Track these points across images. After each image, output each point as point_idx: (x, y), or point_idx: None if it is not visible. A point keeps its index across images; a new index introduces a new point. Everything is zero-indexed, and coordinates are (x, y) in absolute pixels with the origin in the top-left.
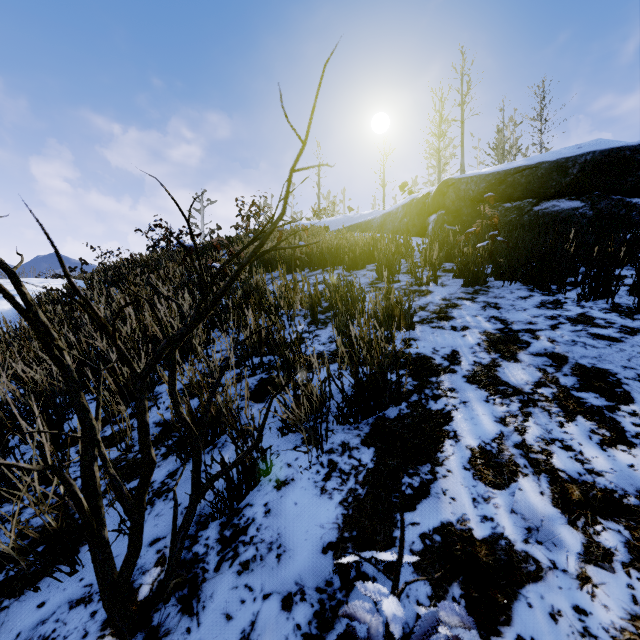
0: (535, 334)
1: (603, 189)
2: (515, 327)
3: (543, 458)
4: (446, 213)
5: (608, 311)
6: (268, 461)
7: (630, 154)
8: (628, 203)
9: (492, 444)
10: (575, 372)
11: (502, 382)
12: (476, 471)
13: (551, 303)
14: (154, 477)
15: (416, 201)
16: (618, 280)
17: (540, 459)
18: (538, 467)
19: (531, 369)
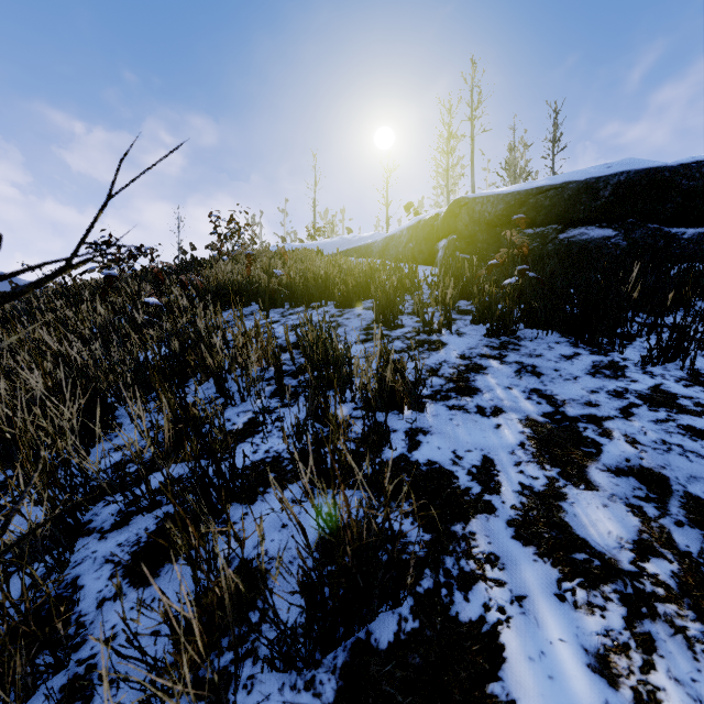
0: (603, 426)
1: (638, 216)
2: (570, 411)
3: None
4: (458, 238)
5: (688, 383)
6: None
7: (669, 176)
8: (666, 233)
9: None
10: (693, 516)
11: (577, 540)
12: None
13: (607, 367)
14: None
15: (423, 223)
16: (693, 337)
17: None
18: None
19: (618, 507)
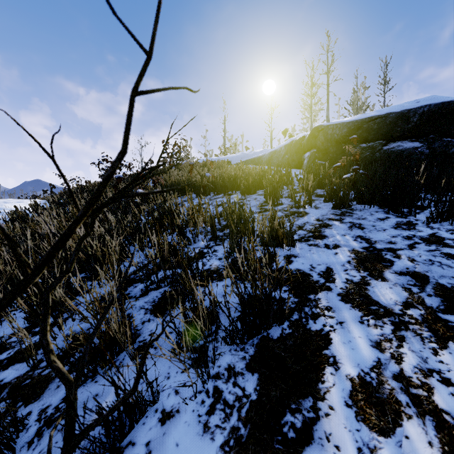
0: (396, 253)
1: (437, 133)
2: (378, 246)
3: (424, 394)
4: (317, 151)
5: (453, 232)
6: (158, 385)
7: None
8: None
9: (371, 374)
10: (438, 292)
11: (373, 301)
12: (358, 409)
13: (405, 224)
14: (50, 400)
15: (295, 142)
16: None
17: (421, 395)
18: (421, 406)
19: (397, 288)
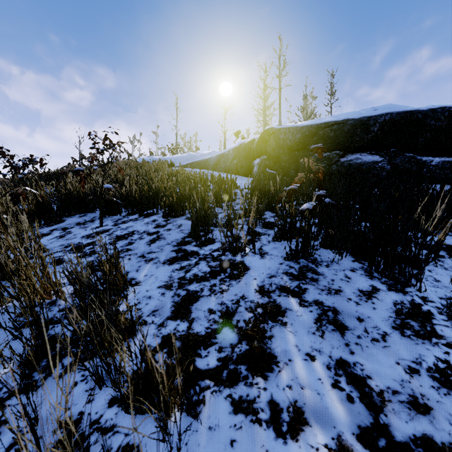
0: None
1: (398, 146)
2: (396, 426)
3: None
4: (268, 158)
5: None
6: None
7: (422, 117)
8: (419, 160)
9: None
10: None
11: None
12: None
13: (413, 315)
14: None
15: (244, 146)
16: None
17: None
18: None
19: None
